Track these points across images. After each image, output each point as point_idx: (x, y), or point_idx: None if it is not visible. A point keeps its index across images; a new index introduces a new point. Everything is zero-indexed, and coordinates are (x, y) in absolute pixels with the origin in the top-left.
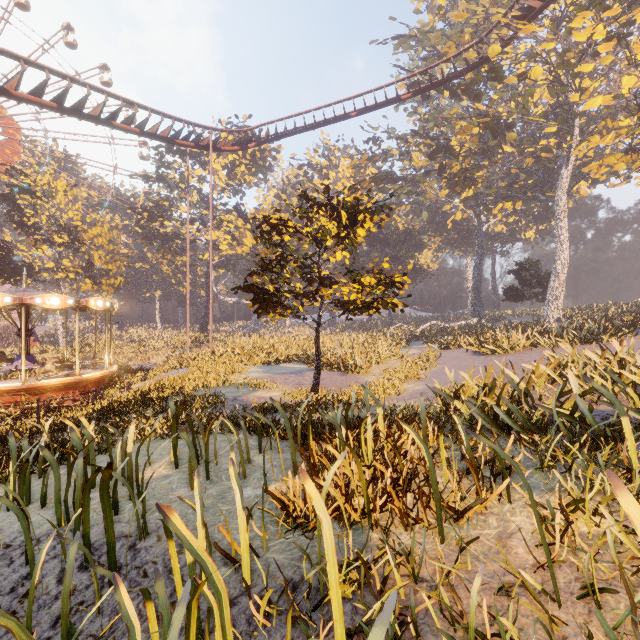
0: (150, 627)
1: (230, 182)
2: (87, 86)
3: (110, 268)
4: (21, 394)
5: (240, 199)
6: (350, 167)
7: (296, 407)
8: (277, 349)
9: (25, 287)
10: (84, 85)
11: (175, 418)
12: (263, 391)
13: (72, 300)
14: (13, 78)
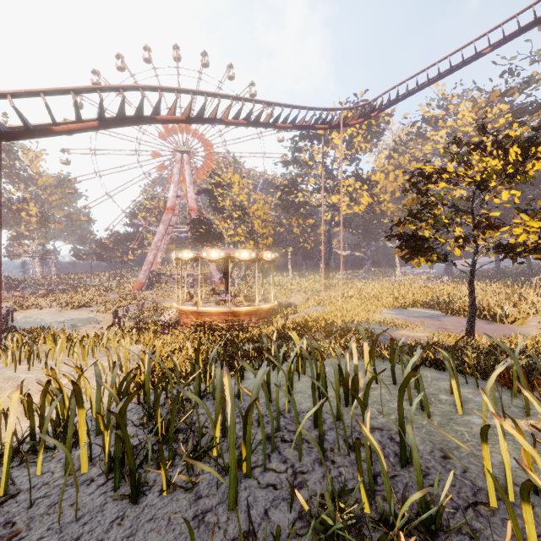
0: (527, 522)
1: (348, 152)
2: (263, 103)
3: (264, 232)
4: (228, 315)
5: (356, 165)
6: (475, 109)
7: (462, 348)
8: (404, 294)
9: (227, 246)
10: (261, 103)
11: (375, 341)
12: (406, 330)
13: (254, 253)
14: (226, 111)
